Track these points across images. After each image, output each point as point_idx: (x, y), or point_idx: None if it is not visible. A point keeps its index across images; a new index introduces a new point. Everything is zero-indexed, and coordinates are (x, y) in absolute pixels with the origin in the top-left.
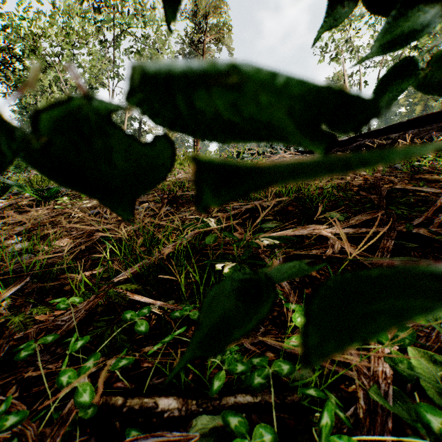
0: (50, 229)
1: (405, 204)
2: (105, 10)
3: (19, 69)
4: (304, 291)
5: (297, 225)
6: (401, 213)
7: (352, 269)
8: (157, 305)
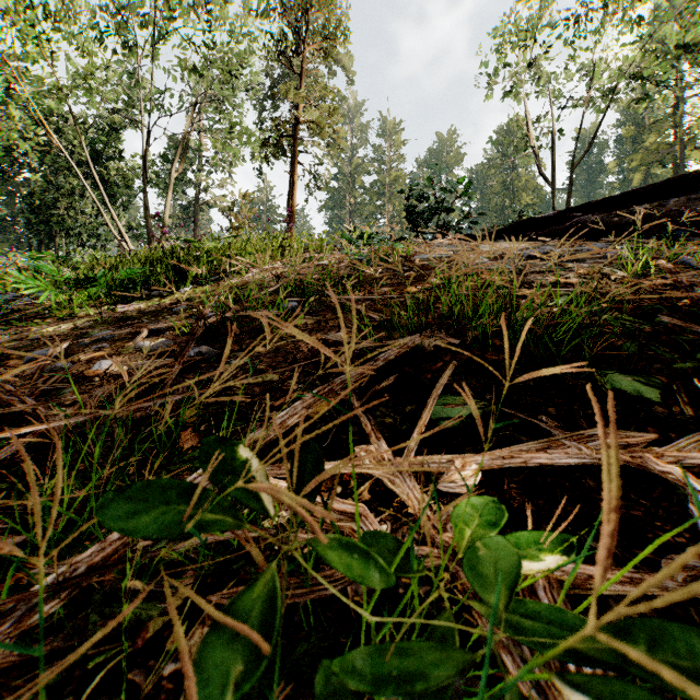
0: None
1: None
2: None
3: None
4: None
5: (528, 410)
6: None
7: None
8: None
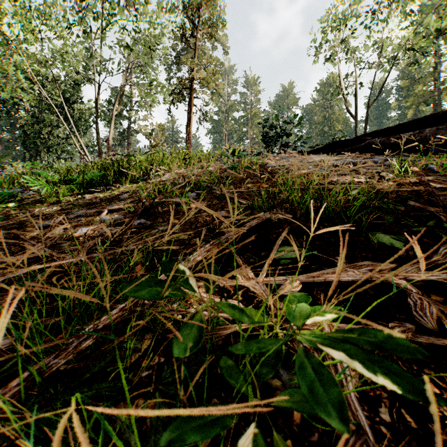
0: None
1: None
2: None
3: None
4: None
5: (330, 254)
6: None
7: None
8: None
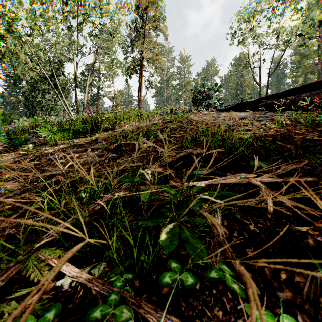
0: (11, 173)
1: (318, 153)
2: (70, 3)
3: (4, 46)
4: (246, 251)
5: (225, 172)
6: (320, 161)
7: (290, 223)
8: (86, 270)
